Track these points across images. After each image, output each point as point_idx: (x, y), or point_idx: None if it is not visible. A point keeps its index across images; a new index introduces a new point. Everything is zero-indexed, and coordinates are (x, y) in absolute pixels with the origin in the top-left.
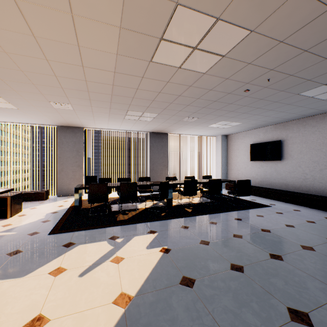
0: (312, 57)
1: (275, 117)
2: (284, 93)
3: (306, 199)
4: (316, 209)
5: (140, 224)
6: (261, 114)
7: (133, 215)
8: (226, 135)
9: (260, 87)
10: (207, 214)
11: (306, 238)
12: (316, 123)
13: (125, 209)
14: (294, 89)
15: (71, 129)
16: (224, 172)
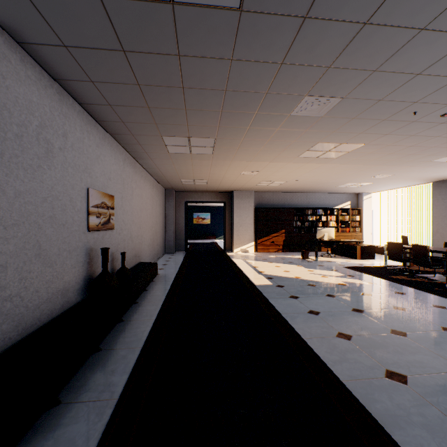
0: (371, 109)
1: None
2: None
3: None
4: None
5: (387, 281)
6: None
7: (410, 279)
8: None
9: (441, 109)
10: None
11: (444, 347)
12: None
13: (431, 278)
14: None
15: (446, 183)
16: None
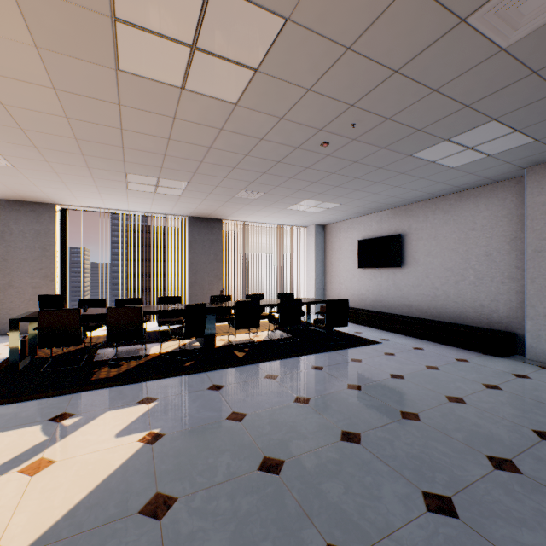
0: (412, 87)
1: (390, 196)
2: (389, 152)
3: (434, 330)
4: (447, 345)
5: (133, 384)
6: (365, 189)
7: (130, 368)
8: (323, 225)
9: (345, 138)
10: (269, 361)
11: (415, 398)
12: (449, 208)
13: (123, 356)
14: (402, 146)
15: (29, 207)
16: (319, 287)
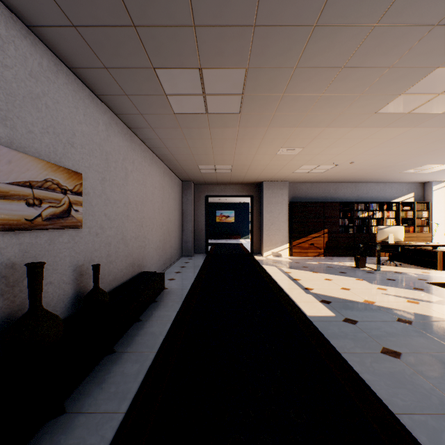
0: None
1: None
2: None
3: None
4: None
5: None
6: None
7: None
8: None
9: None
10: None
11: None
12: None
13: None
14: None
15: None
16: None
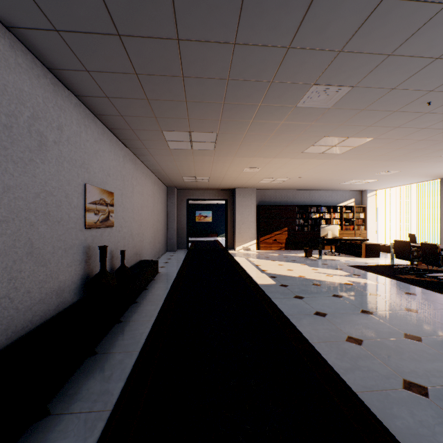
0: (383, 99)
1: None
2: None
3: None
4: None
5: (395, 280)
6: None
7: (419, 279)
8: None
9: None
10: None
11: None
12: None
13: (441, 277)
14: None
15: None
16: None
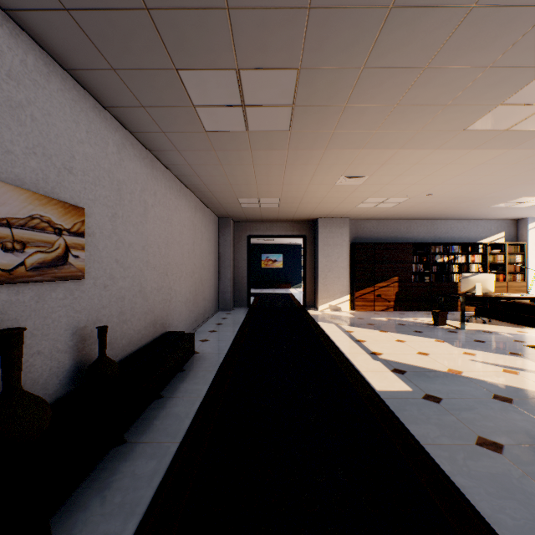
0: None
1: None
2: None
3: None
4: None
5: None
6: None
7: None
8: None
9: None
10: None
11: None
12: None
13: None
14: None
15: None
16: None
